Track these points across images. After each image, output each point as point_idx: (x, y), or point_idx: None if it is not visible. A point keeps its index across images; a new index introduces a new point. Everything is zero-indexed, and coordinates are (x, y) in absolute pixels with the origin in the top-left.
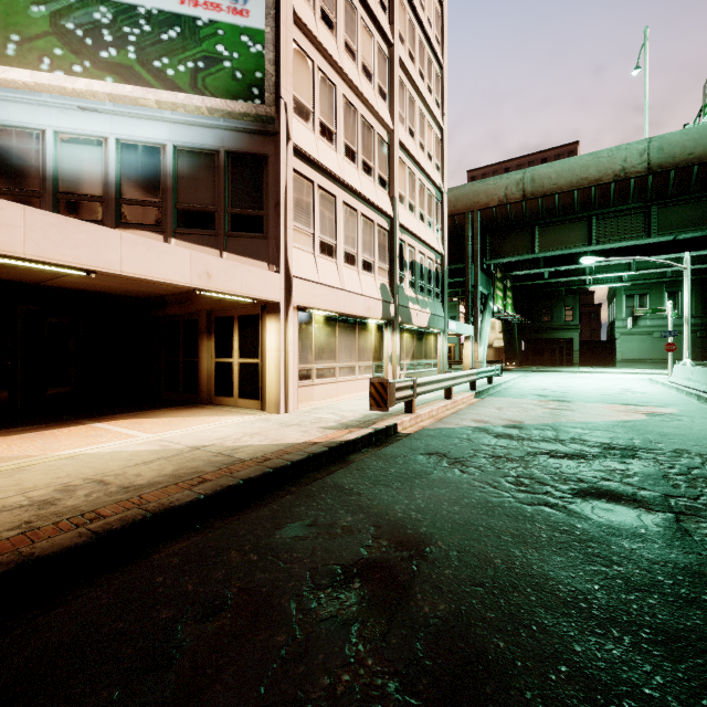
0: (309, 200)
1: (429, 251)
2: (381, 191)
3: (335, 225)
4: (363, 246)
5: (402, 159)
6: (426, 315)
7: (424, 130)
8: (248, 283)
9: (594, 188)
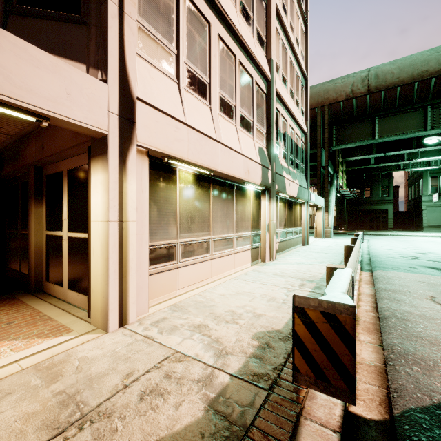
0: (170, 3)
1: (296, 128)
2: (259, 48)
3: (208, 59)
4: (242, 100)
5: (277, 29)
6: (296, 186)
7: (293, 15)
8: (10, 72)
9: (434, 79)
